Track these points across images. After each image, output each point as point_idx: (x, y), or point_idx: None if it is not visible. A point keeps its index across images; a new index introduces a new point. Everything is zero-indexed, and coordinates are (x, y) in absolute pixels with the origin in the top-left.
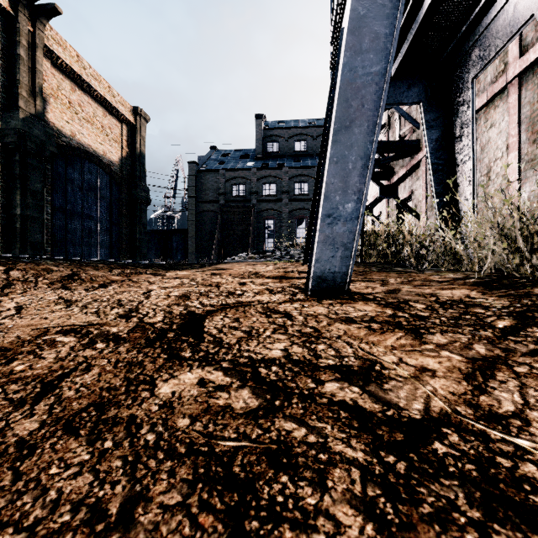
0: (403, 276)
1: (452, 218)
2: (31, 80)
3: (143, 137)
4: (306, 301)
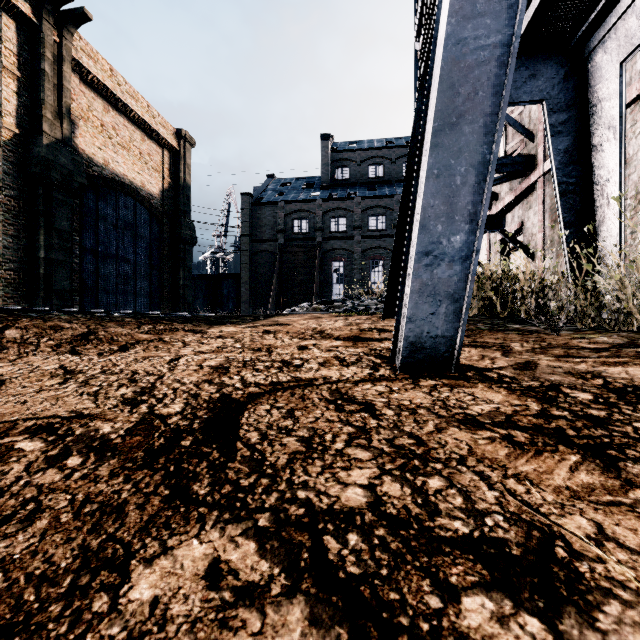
0: (531, 338)
1: (587, 256)
2: (57, 99)
3: (188, 165)
4: (394, 380)
